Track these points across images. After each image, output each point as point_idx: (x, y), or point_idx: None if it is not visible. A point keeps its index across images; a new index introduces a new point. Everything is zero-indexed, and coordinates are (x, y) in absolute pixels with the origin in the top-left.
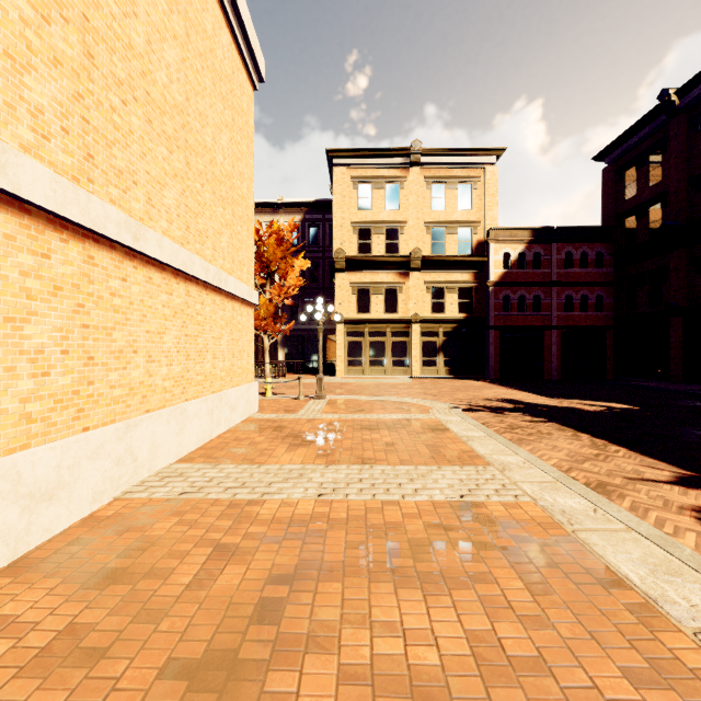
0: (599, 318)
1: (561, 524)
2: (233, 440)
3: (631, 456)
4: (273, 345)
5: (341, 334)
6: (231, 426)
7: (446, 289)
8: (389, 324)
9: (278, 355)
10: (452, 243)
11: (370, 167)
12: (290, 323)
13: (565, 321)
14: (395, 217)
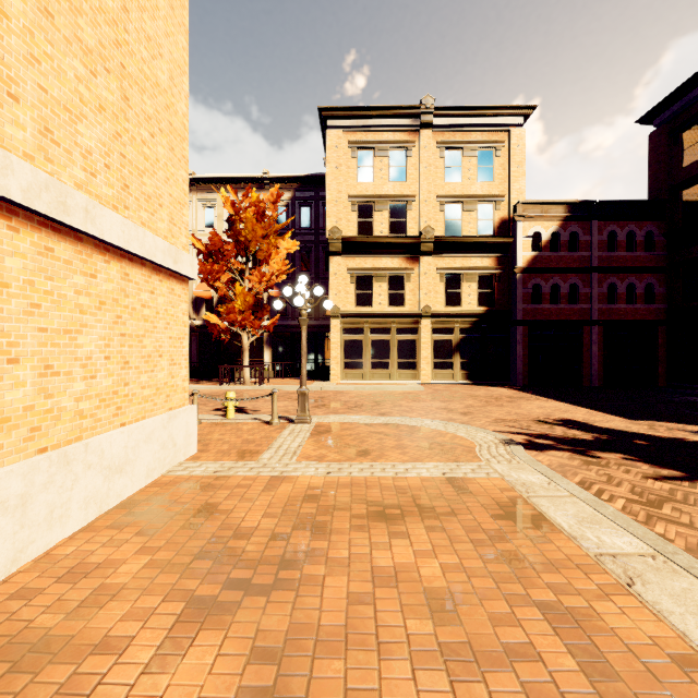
0: (649, 311)
1: None
2: (65, 574)
3: None
4: (258, 344)
5: (336, 331)
6: (111, 506)
7: (463, 277)
8: (394, 319)
9: (264, 355)
10: (471, 222)
11: (372, 129)
12: (275, 317)
13: (608, 315)
14: (402, 190)
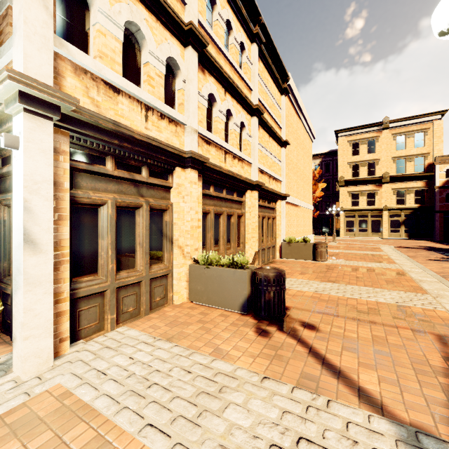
0: None
1: (388, 255)
2: None
3: (440, 255)
4: None
5: (342, 217)
6: None
7: (405, 192)
8: (369, 211)
9: None
10: (410, 166)
11: (358, 134)
12: (317, 212)
13: None
14: (373, 157)
